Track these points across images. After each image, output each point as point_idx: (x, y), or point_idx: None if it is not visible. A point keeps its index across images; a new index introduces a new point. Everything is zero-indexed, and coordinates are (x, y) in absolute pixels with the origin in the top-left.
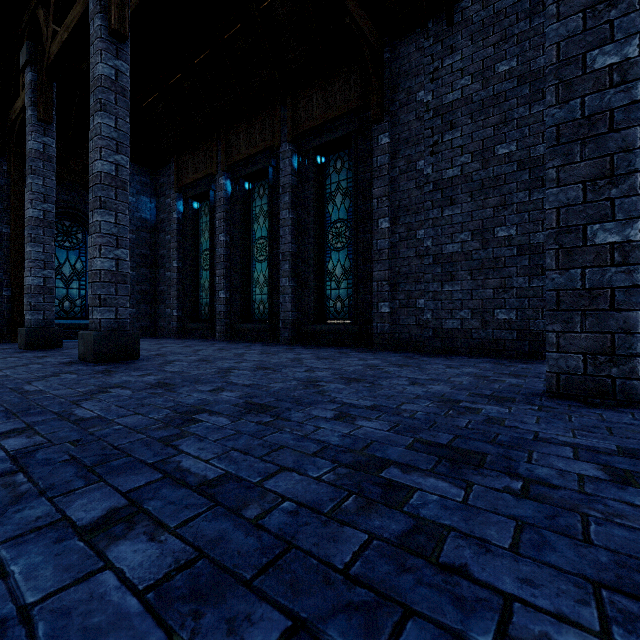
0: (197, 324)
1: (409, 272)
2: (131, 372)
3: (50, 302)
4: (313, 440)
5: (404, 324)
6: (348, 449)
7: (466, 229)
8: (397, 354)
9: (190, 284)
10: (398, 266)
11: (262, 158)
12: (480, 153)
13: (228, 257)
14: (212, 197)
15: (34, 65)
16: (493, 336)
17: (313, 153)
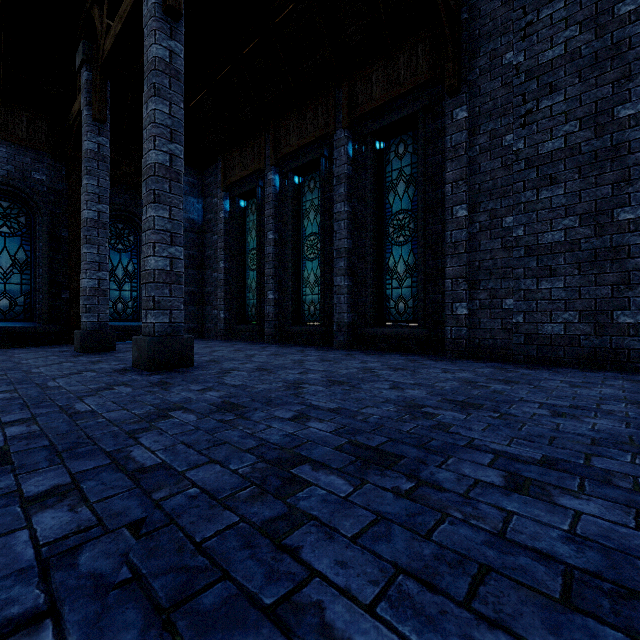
0: (244, 326)
1: (493, 267)
2: (189, 385)
3: (104, 304)
4: (526, 550)
5: (486, 328)
6: (622, 588)
7: (572, 213)
8: (482, 364)
9: (237, 285)
10: (478, 260)
11: (313, 149)
12: (592, 118)
13: (276, 256)
14: (259, 194)
15: (89, 64)
16: (611, 344)
17: (372, 138)
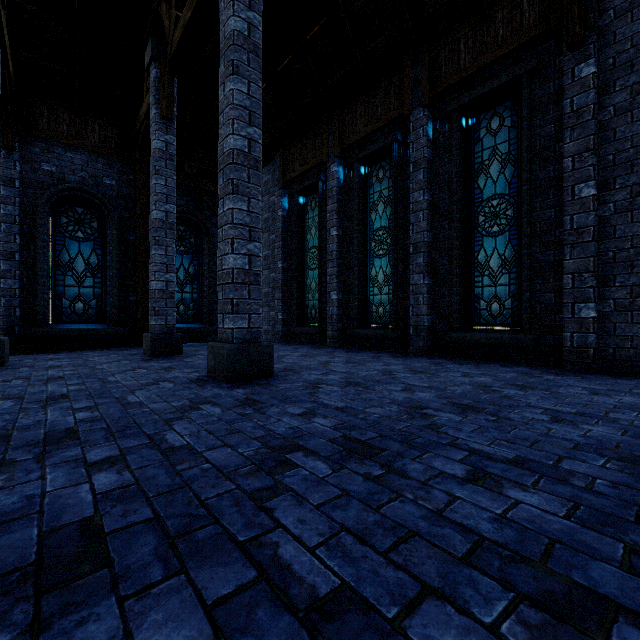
0: (304, 328)
1: (635, 257)
2: (284, 406)
3: (171, 307)
4: None
5: (625, 335)
6: None
7: None
8: (629, 381)
9: (296, 285)
10: (612, 250)
11: (383, 134)
12: None
13: (340, 253)
14: (321, 188)
15: (158, 61)
16: None
17: (457, 114)
